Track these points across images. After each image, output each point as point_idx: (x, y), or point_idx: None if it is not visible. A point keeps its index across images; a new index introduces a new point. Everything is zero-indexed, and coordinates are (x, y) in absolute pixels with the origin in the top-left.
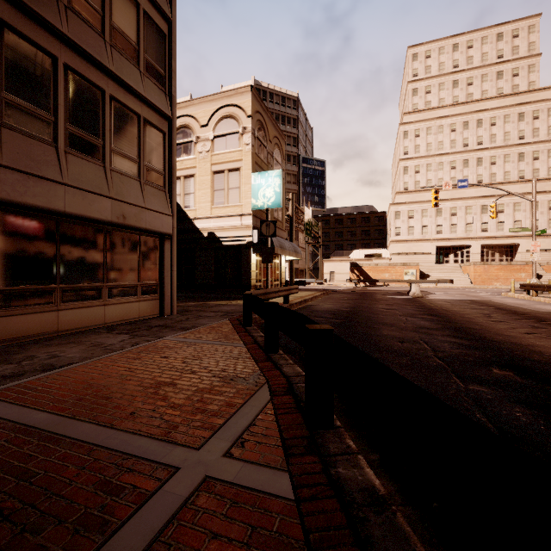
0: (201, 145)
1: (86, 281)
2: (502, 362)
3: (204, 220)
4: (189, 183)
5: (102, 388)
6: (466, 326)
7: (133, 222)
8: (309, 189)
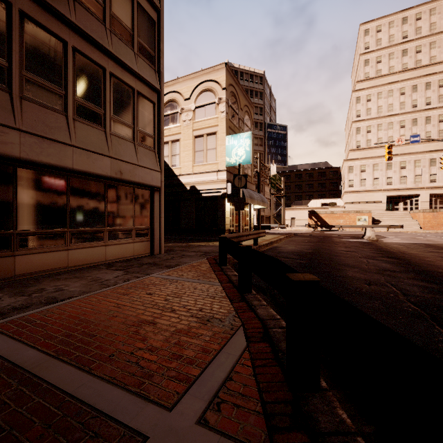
0: (184, 115)
1: (90, 225)
2: None
3: (187, 176)
4: (175, 146)
5: (90, 324)
6: (429, 269)
7: (128, 177)
8: (273, 150)
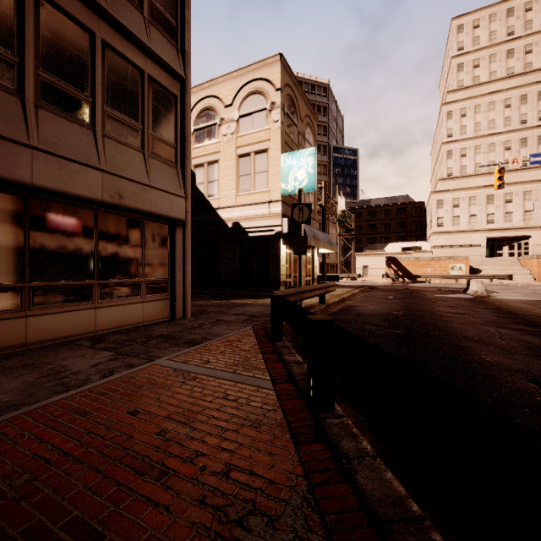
0: (225, 127)
1: (69, 277)
2: None
3: (228, 210)
4: (213, 170)
5: None
6: None
7: (132, 203)
8: (340, 180)
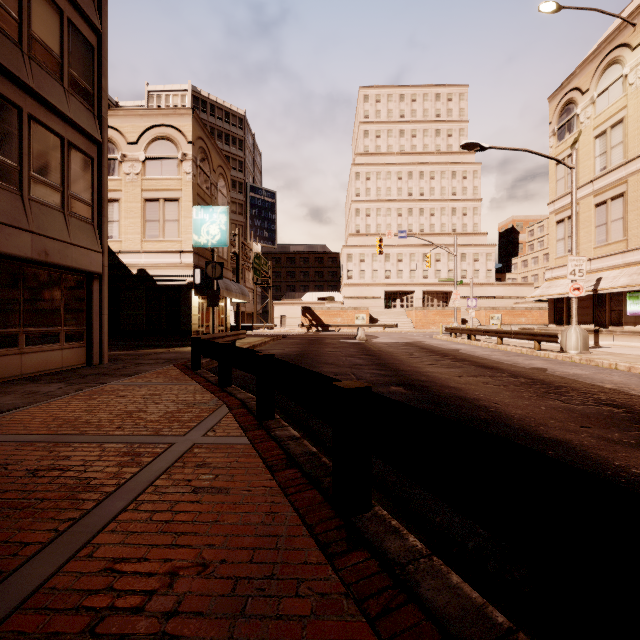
0: (128, 165)
1: None
2: (400, 382)
3: (133, 255)
4: (112, 209)
5: (75, 418)
6: (390, 362)
7: (56, 259)
8: (258, 222)
